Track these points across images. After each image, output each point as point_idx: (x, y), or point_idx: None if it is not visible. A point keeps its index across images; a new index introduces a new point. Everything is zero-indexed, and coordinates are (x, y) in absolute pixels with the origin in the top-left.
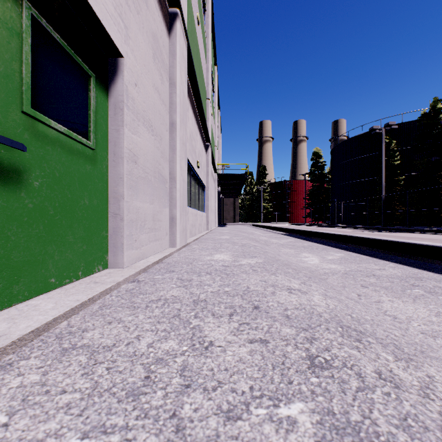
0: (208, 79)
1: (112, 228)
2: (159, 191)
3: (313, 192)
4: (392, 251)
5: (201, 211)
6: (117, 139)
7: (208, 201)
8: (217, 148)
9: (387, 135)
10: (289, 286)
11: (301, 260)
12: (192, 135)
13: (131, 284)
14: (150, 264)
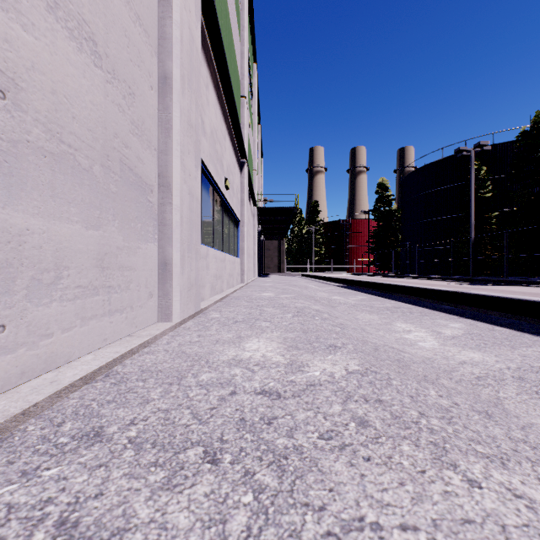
0: (244, 69)
1: None
2: (126, 204)
3: (378, 233)
4: None
5: (232, 256)
6: None
7: (243, 241)
8: (258, 174)
9: (475, 160)
10: None
11: (403, 338)
12: (215, 134)
13: None
14: (39, 401)
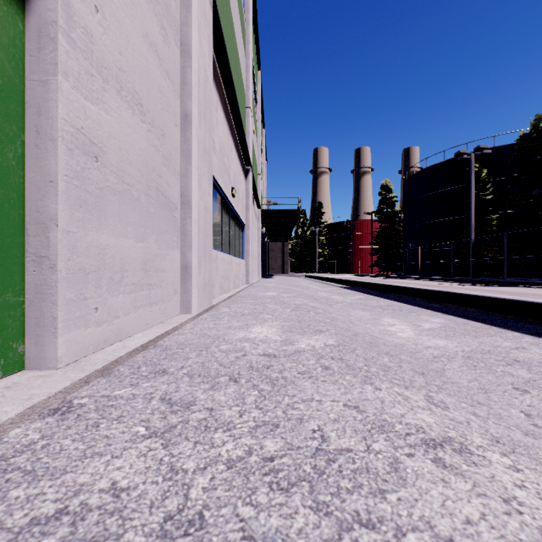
0: (249, 81)
1: (34, 285)
2: (160, 221)
3: (382, 235)
4: (522, 316)
5: (238, 258)
6: (42, 100)
7: (248, 244)
8: (262, 178)
9: (476, 163)
10: (421, 428)
11: (385, 330)
12: (223, 149)
13: (41, 422)
14: (122, 356)
